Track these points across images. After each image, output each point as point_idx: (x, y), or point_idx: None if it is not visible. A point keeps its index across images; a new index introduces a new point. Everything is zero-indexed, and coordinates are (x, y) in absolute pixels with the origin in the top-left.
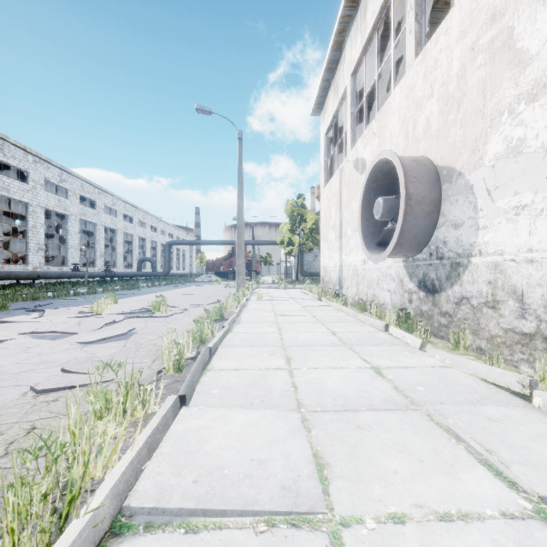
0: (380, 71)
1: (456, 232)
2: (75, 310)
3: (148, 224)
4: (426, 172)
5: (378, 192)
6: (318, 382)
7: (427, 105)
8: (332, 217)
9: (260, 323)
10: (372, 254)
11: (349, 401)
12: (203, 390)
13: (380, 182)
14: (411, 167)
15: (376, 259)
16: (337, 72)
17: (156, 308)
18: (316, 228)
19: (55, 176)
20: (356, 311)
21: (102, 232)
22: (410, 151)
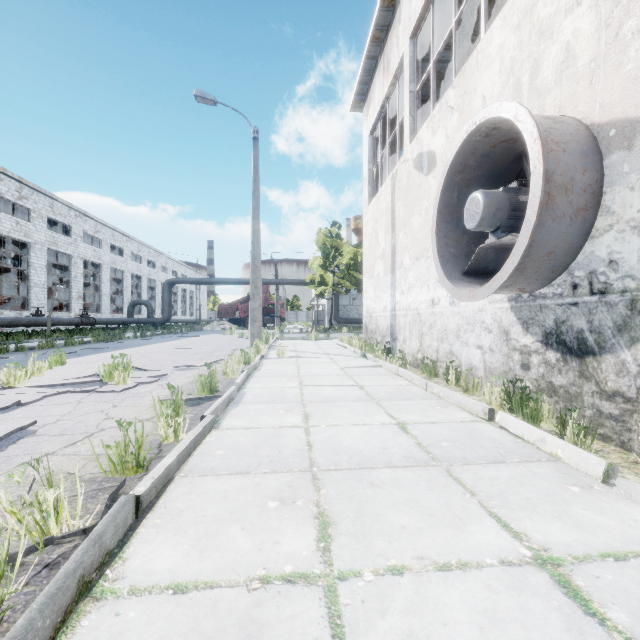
0: (460, 14)
1: None
2: None
3: (144, 258)
4: (574, 134)
5: (464, 190)
6: None
7: (566, 24)
8: (379, 243)
9: (274, 403)
10: (459, 288)
11: None
12: None
13: (470, 173)
14: (546, 126)
15: (469, 296)
16: (387, 42)
17: (112, 376)
18: (354, 264)
19: (11, 191)
20: (422, 376)
21: (81, 267)
22: None
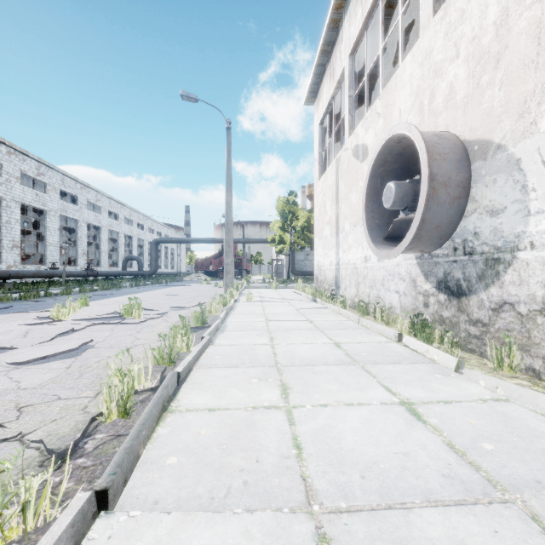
0: (385, 44)
1: (494, 220)
2: (33, 315)
3: (134, 221)
4: (452, 148)
5: (385, 178)
6: (331, 435)
7: (450, 69)
8: (327, 212)
9: (248, 331)
10: (380, 249)
11: (389, 480)
12: (154, 456)
13: (389, 166)
14: (433, 142)
15: (386, 255)
16: (333, 54)
17: (129, 313)
18: (308, 226)
19: (32, 169)
20: (357, 314)
21: (85, 229)
22: (426, 128)
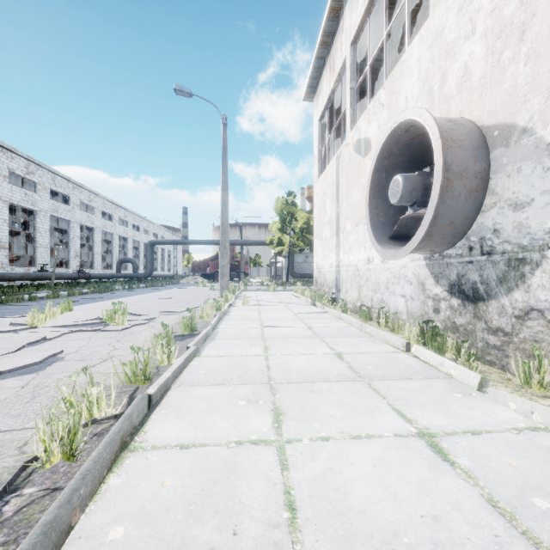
0: (389, 29)
1: (518, 214)
2: (8, 321)
3: (129, 222)
4: (468, 134)
5: (390, 172)
6: (335, 486)
7: (465, 48)
8: (327, 211)
9: (241, 339)
10: (385, 249)
11: None
12: (93, 526)
13: (394, 158)
14: (447, 128)
15: (393, 255)
16: (333, 46)
17: (112, 319)
18: (307, 227)
19: (20, 167)
20: (359, 320)
21: (78, 231)
22: (436, 115)
